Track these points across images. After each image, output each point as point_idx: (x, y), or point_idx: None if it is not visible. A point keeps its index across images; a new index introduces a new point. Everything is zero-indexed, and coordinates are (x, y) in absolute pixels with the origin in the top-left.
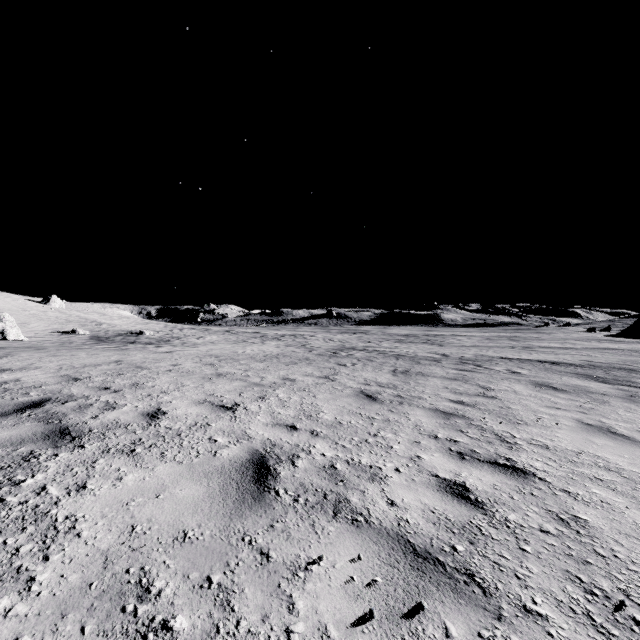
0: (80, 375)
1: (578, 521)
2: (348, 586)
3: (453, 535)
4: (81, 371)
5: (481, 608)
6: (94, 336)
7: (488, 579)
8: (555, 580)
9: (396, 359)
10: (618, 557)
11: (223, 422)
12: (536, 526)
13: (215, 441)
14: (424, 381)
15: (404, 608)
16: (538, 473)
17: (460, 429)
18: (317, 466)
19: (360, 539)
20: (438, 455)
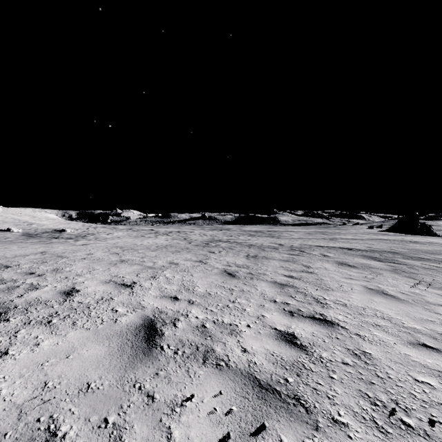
0: (11, 263)
1: (366, 355)
2: (212, 415)
3: (286, 371)
4: (12, 260)
5: (305, 423)
6: (25, 233)
7: (309, 401)
8: (352, 397)
9: (249, 248)
10: (391, 378)
11: (123, 296)
12: (340, 360)
13: (116, 311)
14: (267, 262)
15: (252, 428)
16: (340, 323)
17: (291, 295)
18: (192, 326)
19: (222, 379)
20: (276, 314)
